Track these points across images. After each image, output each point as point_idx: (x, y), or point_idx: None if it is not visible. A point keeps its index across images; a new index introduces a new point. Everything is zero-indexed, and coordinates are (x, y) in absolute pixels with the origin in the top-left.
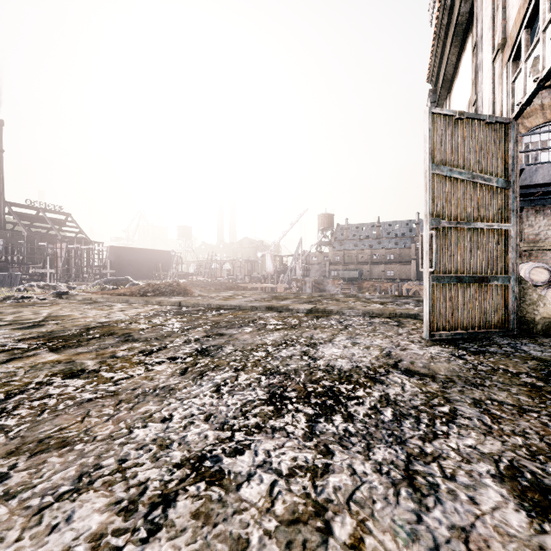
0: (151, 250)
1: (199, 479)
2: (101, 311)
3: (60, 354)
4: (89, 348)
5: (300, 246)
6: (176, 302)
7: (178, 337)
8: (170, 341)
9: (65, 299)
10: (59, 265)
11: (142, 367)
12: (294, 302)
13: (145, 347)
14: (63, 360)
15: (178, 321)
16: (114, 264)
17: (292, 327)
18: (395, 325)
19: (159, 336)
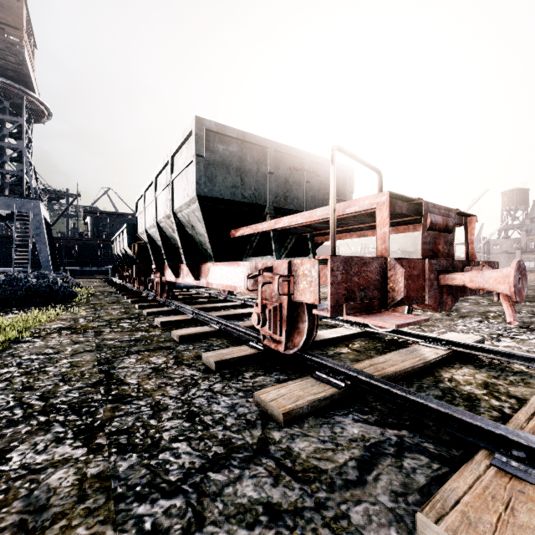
0: None
1: (505, 337)
2: None
3: None
4: None
5: (480, 234)
6: None
7: None
8: None
9: None
10: None
11: (418, 312)
12: None
13: None
14: None
15: None
16: None
17: None
18: None
19: None
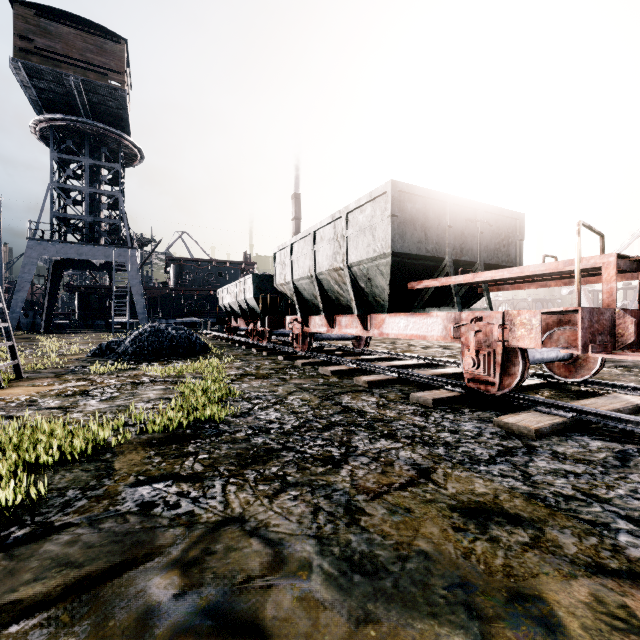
0: None
1: None
2: None
3: None
4: None
5: None
6: None
7: None
8: None
9: None
10: None
11: None
12: None
13: None
14: None
15: None
16: None
17: None
18: None
19: None
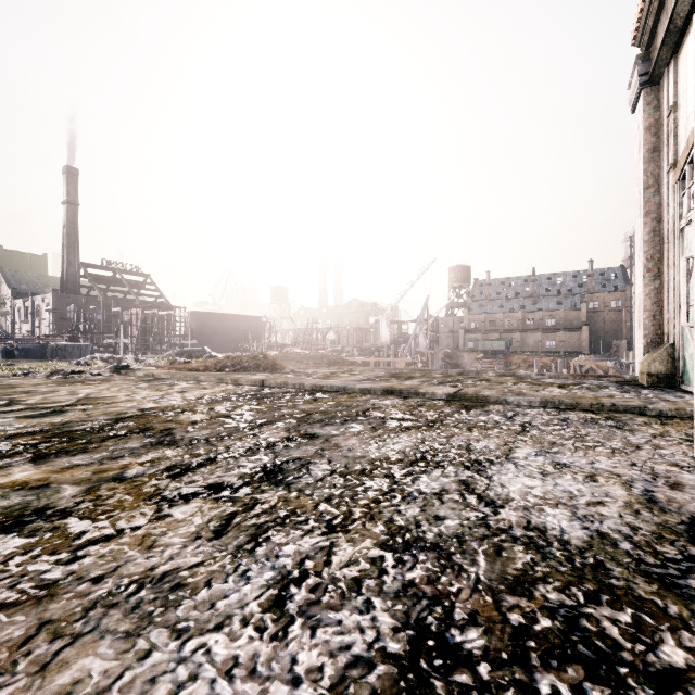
0: (239, 316)
1: None
2: (155, 391)
3: (40, 467)
4: (94, 456)
5: (426, 307)
6: (257, 381)
7: (241, 440)
8: (225, 447)
9: (123, 374)
10: (135, 335)
11: (151, 507)
12: (423, 383)
13: (180, 458)
14: (32, 481)
15: (251, 410)
16: (196, 333)
17: (429, 425)
18: (612, 425)
19: (213, 436)
